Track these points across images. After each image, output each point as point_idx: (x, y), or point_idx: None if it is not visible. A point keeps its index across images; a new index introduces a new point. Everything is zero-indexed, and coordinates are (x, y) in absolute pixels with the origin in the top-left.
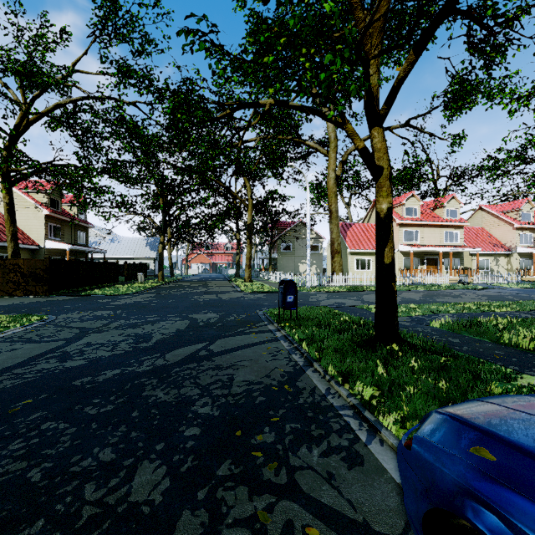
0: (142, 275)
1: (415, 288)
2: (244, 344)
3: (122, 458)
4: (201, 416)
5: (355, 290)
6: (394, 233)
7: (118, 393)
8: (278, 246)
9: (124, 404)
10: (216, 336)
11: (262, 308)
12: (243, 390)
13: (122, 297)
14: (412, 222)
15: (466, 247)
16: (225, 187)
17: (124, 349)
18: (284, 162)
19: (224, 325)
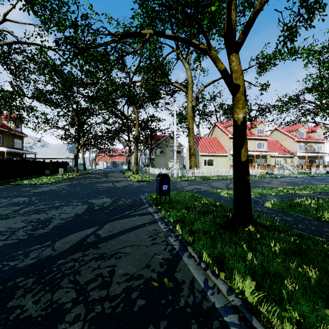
0: (62, 169)
1: None
2: (128, 228)
3: None
4: None
5: (205, 179)
6: (227, 143)
7: None
8: (155, 150)
9: None
10: (106, 220)
11: (144, 193)
12: (122, 290)
13: (42, 185)
14: None
15: (269, 152)
16: (120, 111)
17: (19, 238)
18: (159, 96)
19: (114, 209)
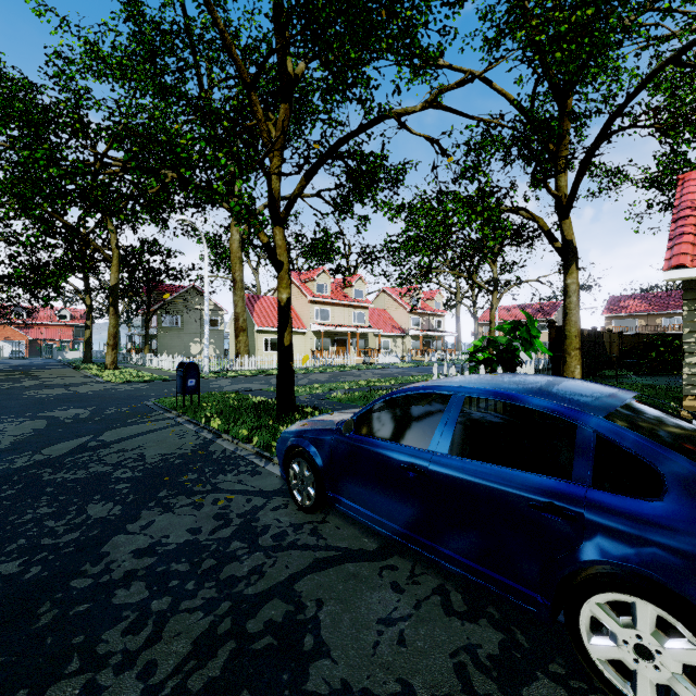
0: None
1: (325, 370)
2: (143, 432)
3: (65, 508)
4: (125, 478)
5: (264, 374)
6: (306, 311)
7: (8, 483)
8: (159, 318)
9: (28, 487)
10: (100, 429)
11: (149, 398)
12: (159, 460)
13: None
14: (323, 300)
15: (371, 328)
16: (70, 226)
17: None
18: (171, 206)
19: (105, 419)
